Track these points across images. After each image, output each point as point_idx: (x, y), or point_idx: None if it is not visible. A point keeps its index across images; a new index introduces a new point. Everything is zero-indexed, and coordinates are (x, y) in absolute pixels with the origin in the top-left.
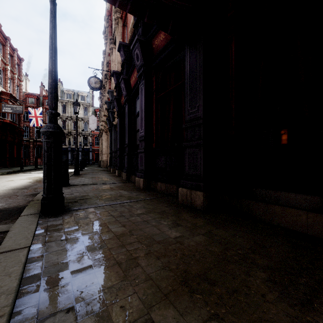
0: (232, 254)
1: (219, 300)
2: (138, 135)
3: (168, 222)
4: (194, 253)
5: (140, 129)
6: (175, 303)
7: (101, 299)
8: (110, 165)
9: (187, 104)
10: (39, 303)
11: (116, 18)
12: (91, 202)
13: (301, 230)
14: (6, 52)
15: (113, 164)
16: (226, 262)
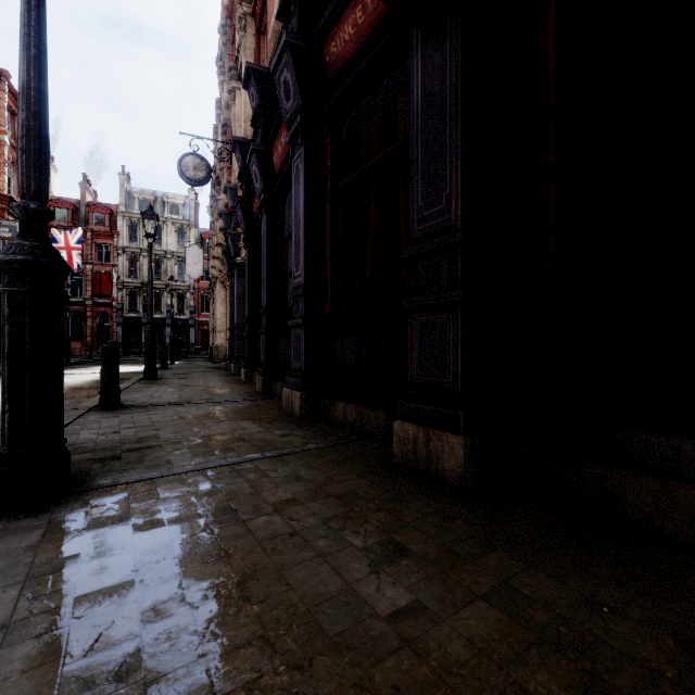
0: None
1: None
2: (290, 285)
3: (366, 537)
4: None
5: (293, 269)
6: None
7: None
8: (231, 357)
9: (416, 194)
10: None
11: (241, 16)
12: (157, 458)
13: None
14: (0, 105)
15: (237, 354)
16: None
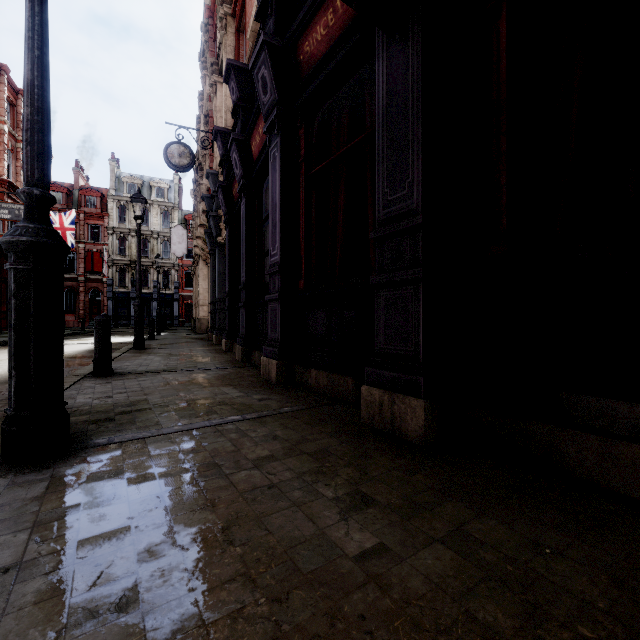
0: None
1: None
2: (267, 263)
3: (337, 489)
4: (429, 638)
5: (270, 248)
6: None
7: None
8: (213, 329)
9: (382, 181)
10: None
11: (222, 16)
12: (147, 420)
13: None
14: (0, 97)
15: (218, 326)
16: None
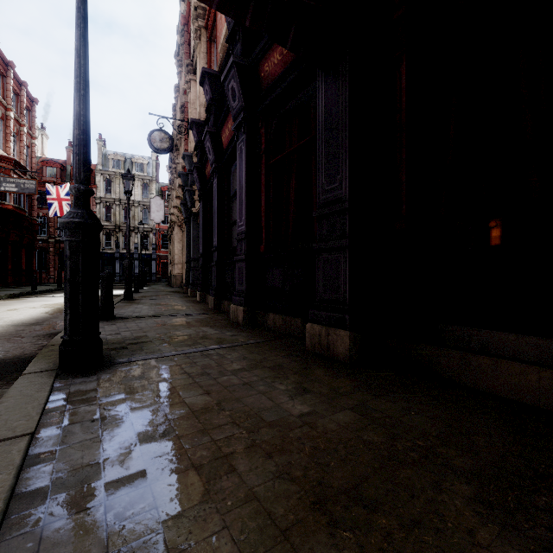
0: (406, 448)
1: (387, 542)
2: (234, 231)
3: (287, 385)
4: (335, 445)
5: (238, 220)
6: (302, 550)
7: (159, 541)
8: (187, 283)
9: (321, 175)
10: (39, 551)
11: (197, 28)
12: (151, 348)
13: (528, 400)
14: (7, 88)
15: (193, 281)
16: (396, 464)
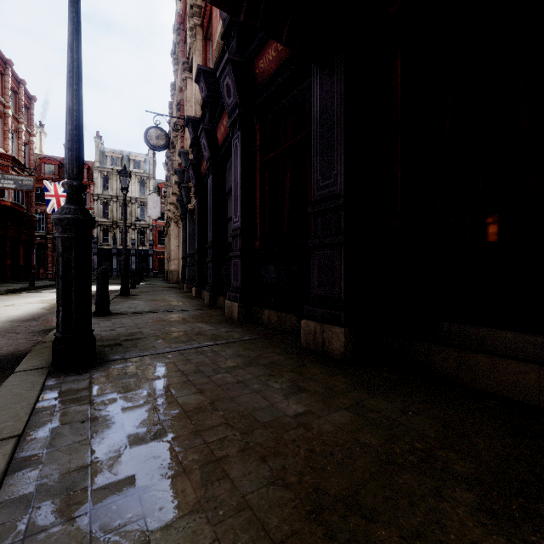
0: (404, 451)
1: None
2: (229, 227)
3: (282, 384)
4: (331, 448)
5: (233, 216)
6: None
7: None
8: (183, 279)
9: (316, 171)
10: None
11: (192, 26)
12: (145, 345)
13: (527, 400)
14: (5, 86)
15: (188, 276)
16: (395, 468)
